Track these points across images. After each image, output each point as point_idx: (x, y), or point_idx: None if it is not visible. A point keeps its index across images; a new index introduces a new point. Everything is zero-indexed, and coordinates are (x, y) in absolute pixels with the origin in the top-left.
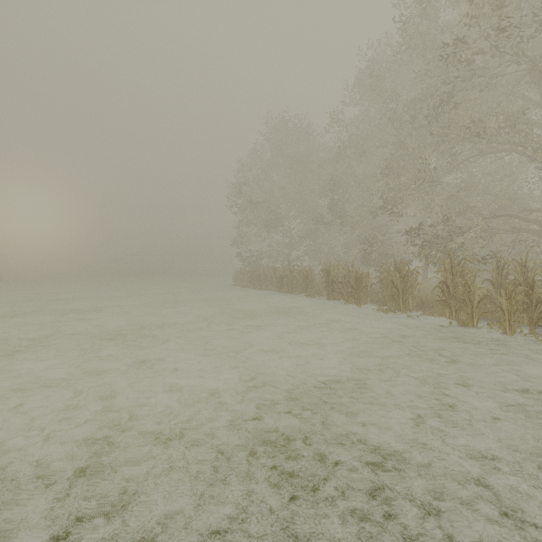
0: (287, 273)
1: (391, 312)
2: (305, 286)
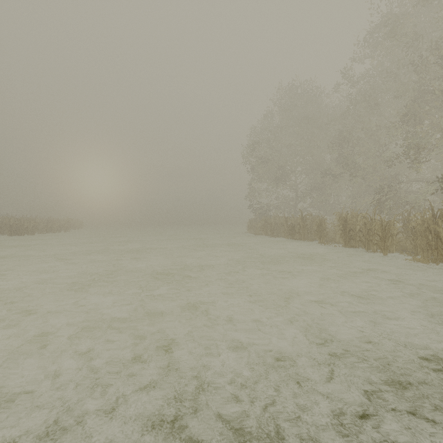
0: (299, 221)
1: (430, 262)
2: (318, 234)
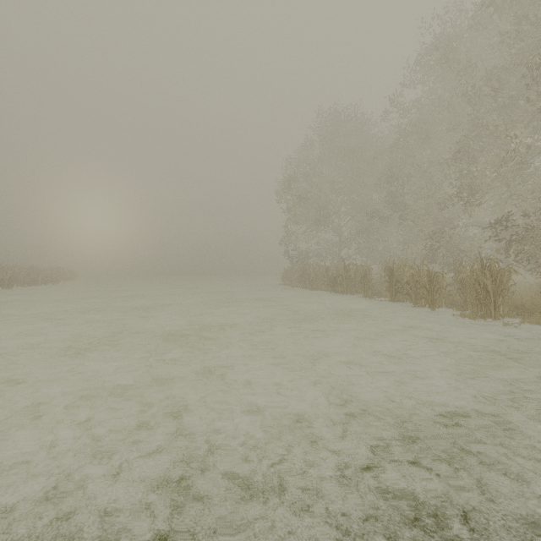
0: (342, 272)
1: (478, 318)
2: (362, 286)
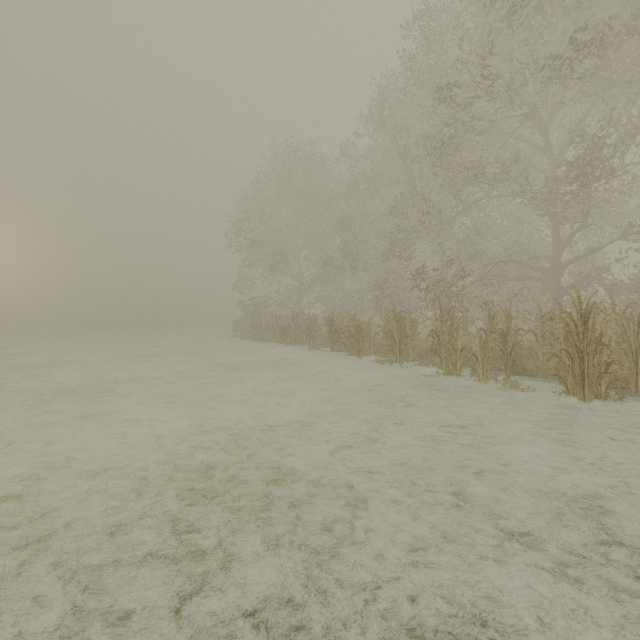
0: (290, 322)
1: (388, 363)
2: (308, 337)
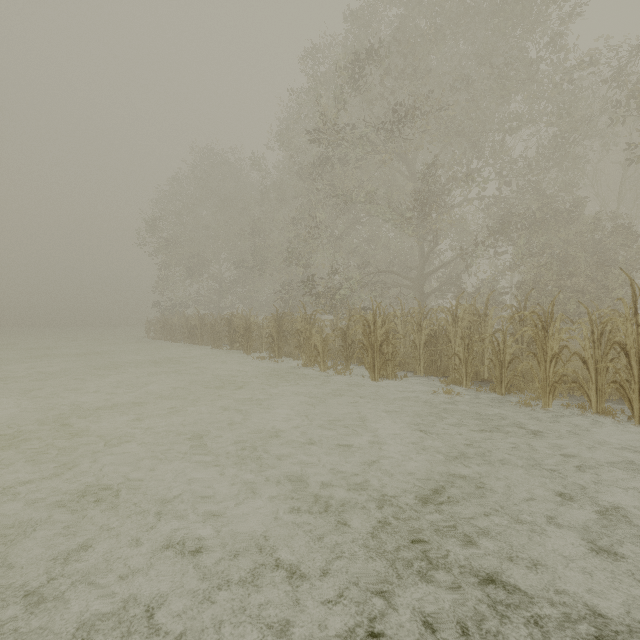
0: (196, 322)
1: (269, 358)
2: (212, 337)
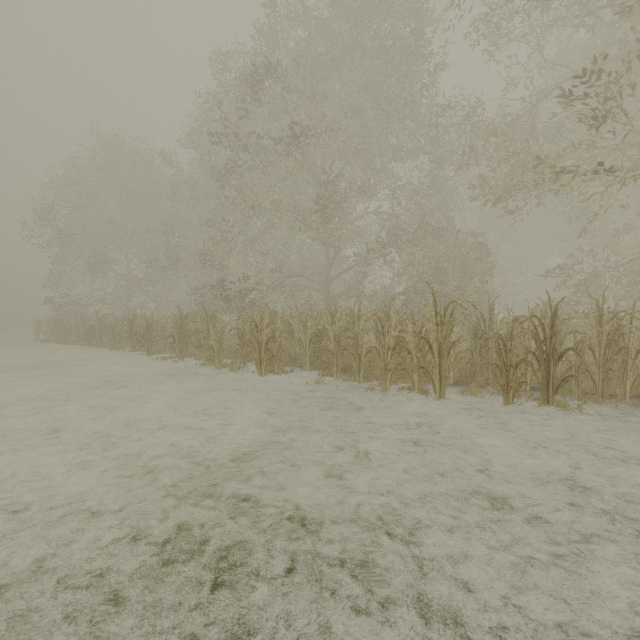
0: (94, 323)
1: (170, 359)
2: (112, 338)
